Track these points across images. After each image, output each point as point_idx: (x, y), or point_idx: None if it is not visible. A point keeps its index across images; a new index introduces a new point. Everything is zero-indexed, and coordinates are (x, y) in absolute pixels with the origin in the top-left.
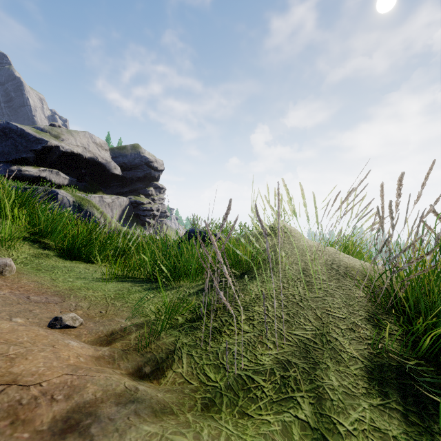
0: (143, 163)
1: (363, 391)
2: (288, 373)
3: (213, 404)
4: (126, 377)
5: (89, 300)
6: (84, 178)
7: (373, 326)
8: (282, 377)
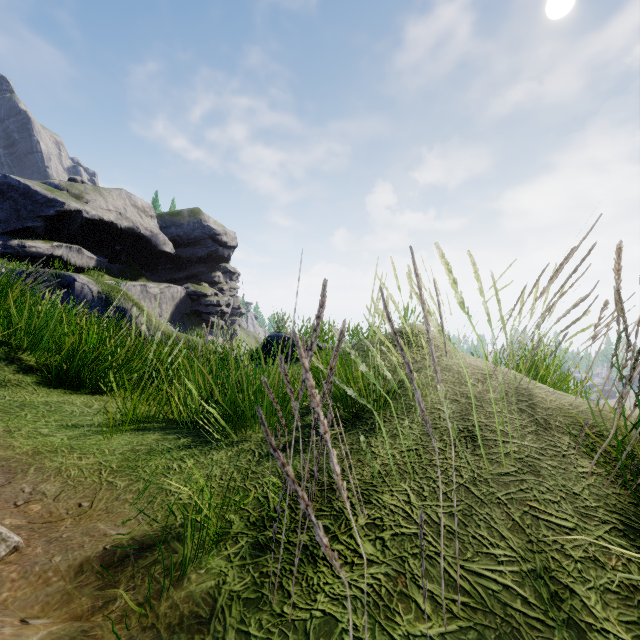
0: (206, 236)
1: None
2: None
3: None
4: None
5: (65, 476)
6: (119, 257)
7: (639, 550)
8: None
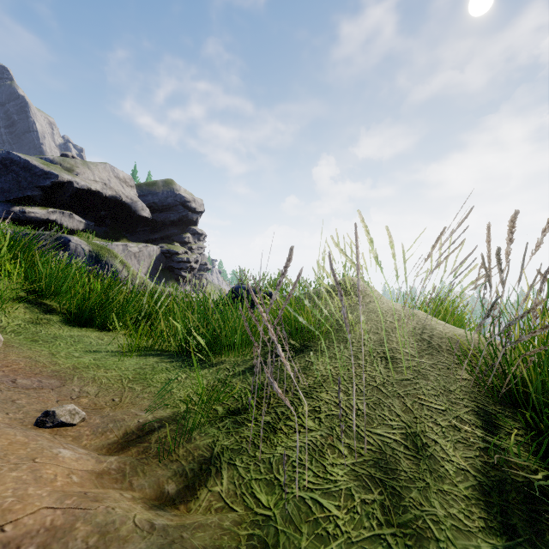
0: (178, 203)
1: (480, 523)
2: (371, 495)
3: (264, 546)
4: (139, 505)
5: (98, 382)
6: (104, 221)
7: (485, 422)
8: (363, 503)
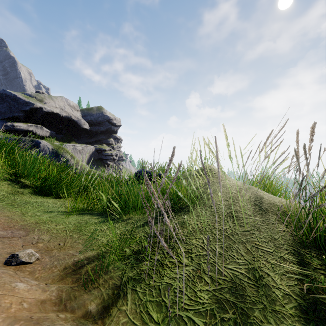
0: (105, 120)
1: None
2: (227, 314)
3: None
4: (69, 323)
5: (51, 232)
6: (61, 131)
7: (299, 260)
8: (222, 320)
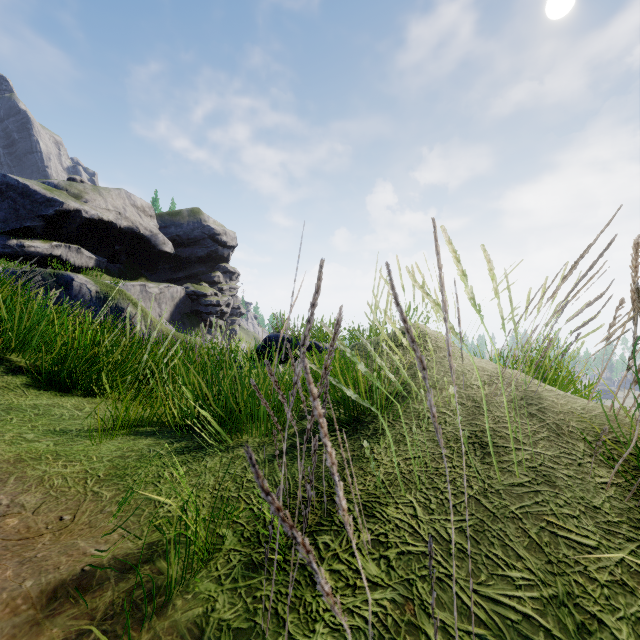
0: (206, 236)
1: None
2: None
3: None
4: None
5: (47, 485)
6: (118, 257)
7: None
8: None
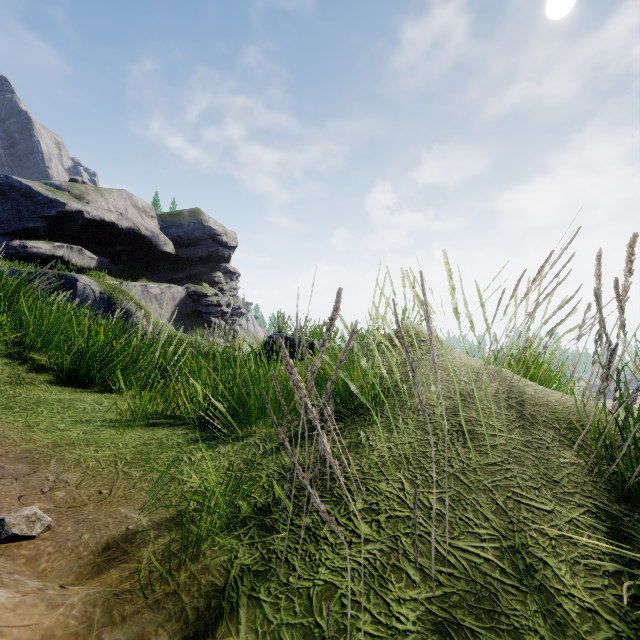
0: (207, 237)
1: None
2: None
3: None
4: None
5: (84, 466)
6: (120, 258)
7: (609, 529)
8: None
